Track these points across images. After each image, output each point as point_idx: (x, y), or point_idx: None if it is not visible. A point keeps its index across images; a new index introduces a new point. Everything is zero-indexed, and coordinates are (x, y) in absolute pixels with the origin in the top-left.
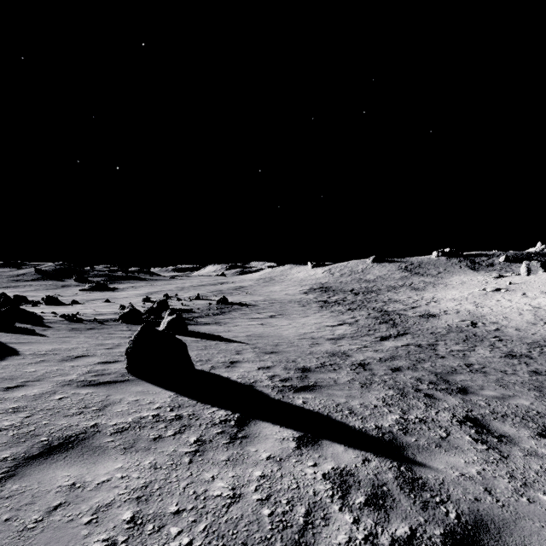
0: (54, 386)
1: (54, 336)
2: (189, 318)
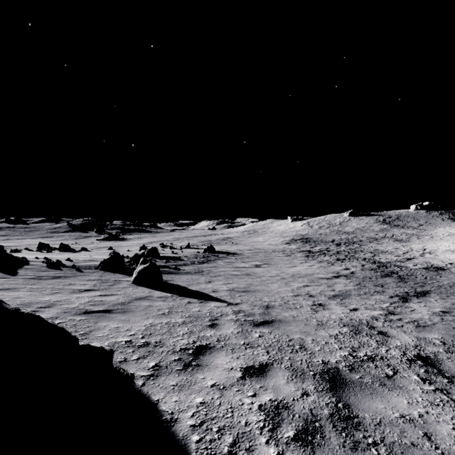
0: None
1: None
2: (173, 266)
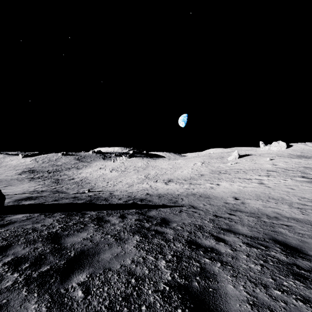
0: None
1: None
2: None
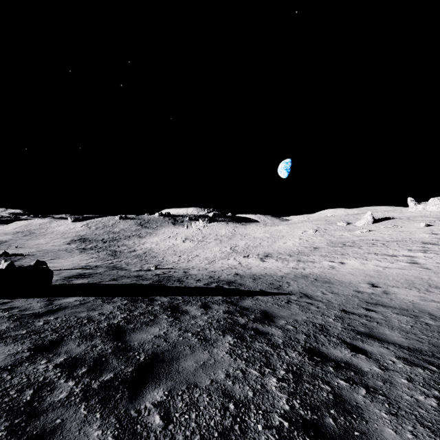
0: None
1: None
2: None
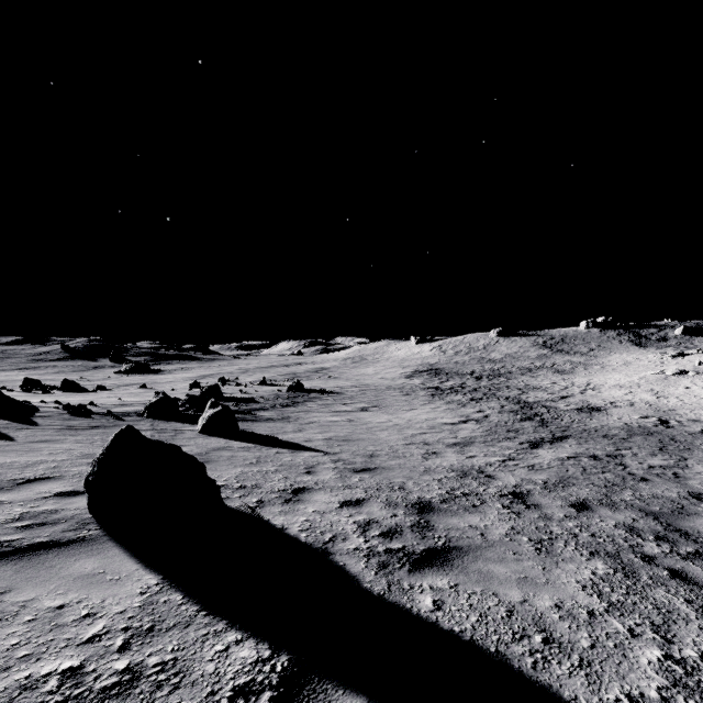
0: None
1: (25, 440)
2: (246, 411)
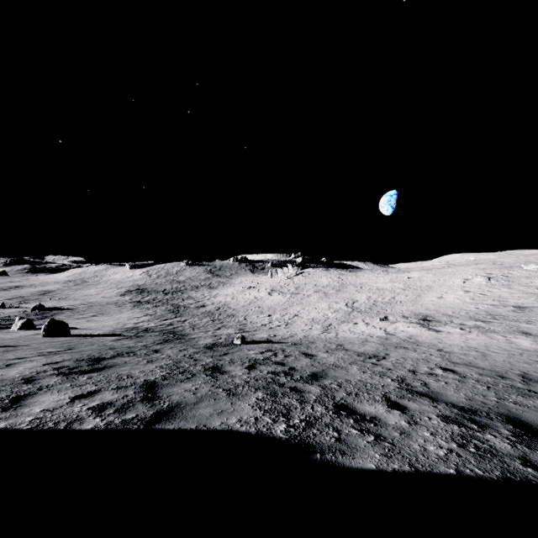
0: (24, 340)
1: None
2: None
